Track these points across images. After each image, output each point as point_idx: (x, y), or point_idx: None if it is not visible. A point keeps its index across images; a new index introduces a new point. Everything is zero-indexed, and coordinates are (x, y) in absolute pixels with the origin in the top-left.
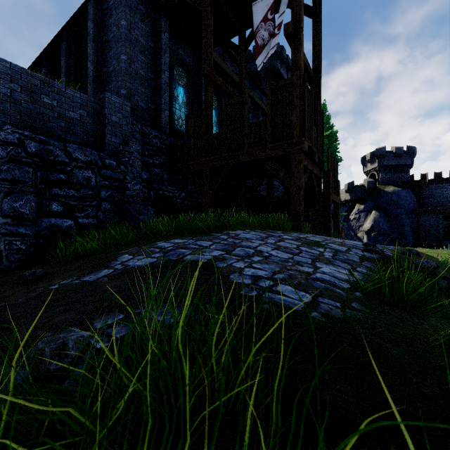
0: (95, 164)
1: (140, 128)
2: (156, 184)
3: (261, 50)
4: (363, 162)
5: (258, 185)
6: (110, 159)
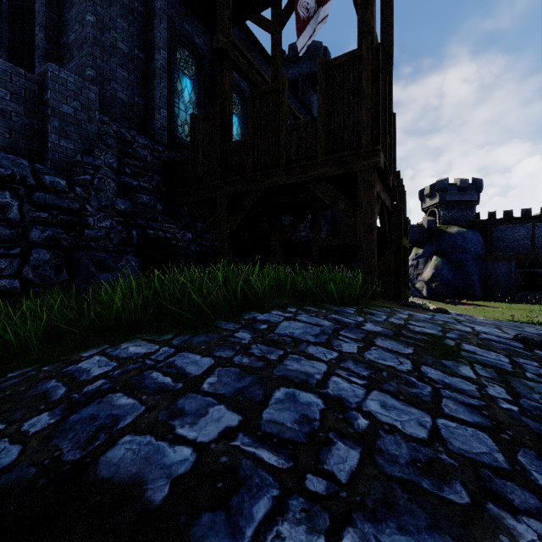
0: (22, 183)
1: (118, 130)
2: (143, 219)
3: (305, 26)
4: (421, 197)
5: (300, 222)
6: (56, 175)
